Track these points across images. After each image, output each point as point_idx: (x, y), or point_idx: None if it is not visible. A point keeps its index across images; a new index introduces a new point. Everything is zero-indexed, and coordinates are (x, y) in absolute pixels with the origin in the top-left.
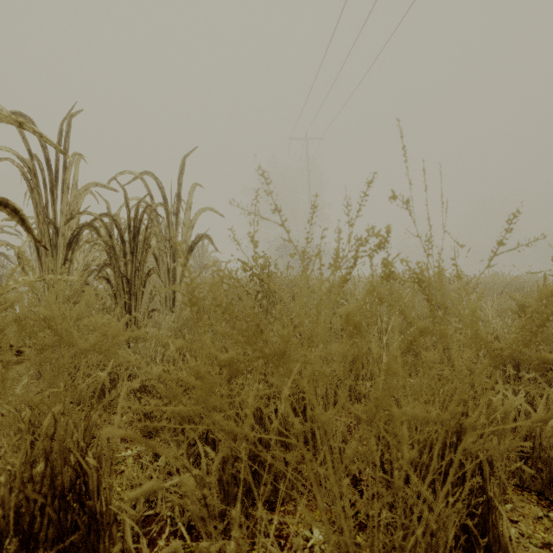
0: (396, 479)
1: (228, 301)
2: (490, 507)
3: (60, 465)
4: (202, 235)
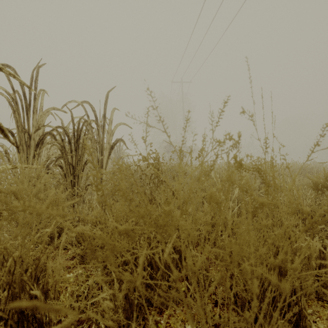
0: (247, 315)
1: (125, 187)
2: (301, 316)
3: (19, 291)
4: (119, 139)
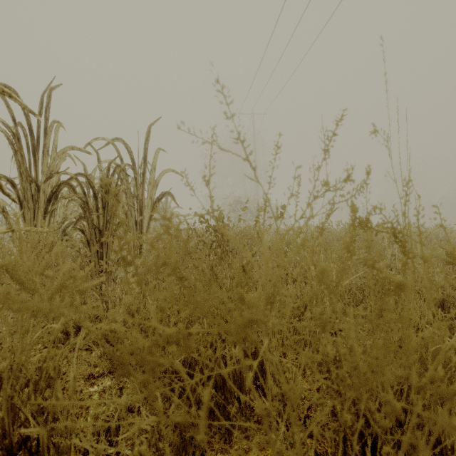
0: None
1: (176, 258)
2: None
3: (9, 423)
4: (165, 192)
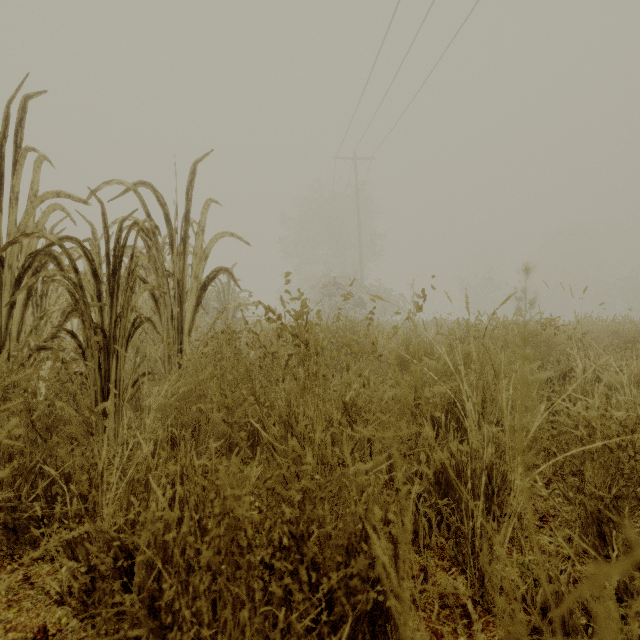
0: None
1: None
2: None
3: None
4: (220, 269)
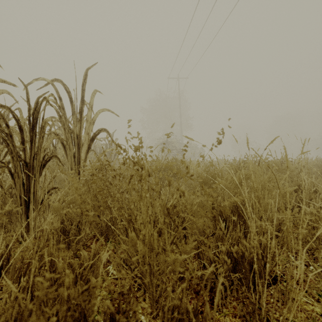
0: None
1: None
2: None
3: None
4: (101, 129)
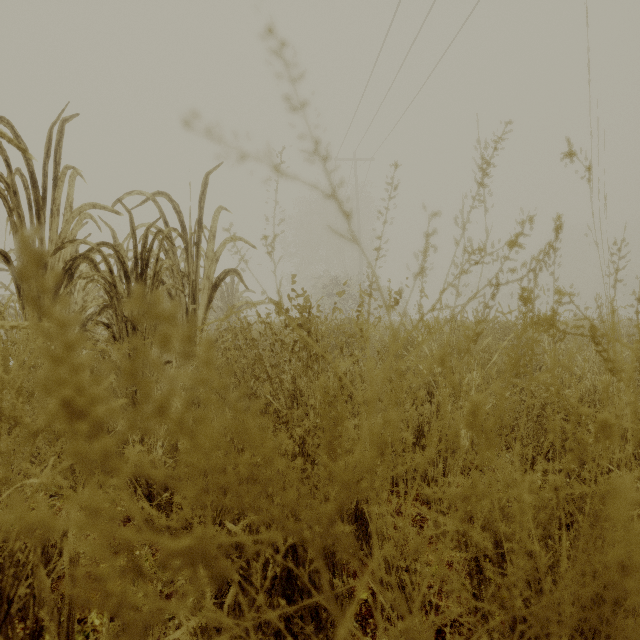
0: None
1: (187, 398)
2: None
3: None
4: (229, 270)
